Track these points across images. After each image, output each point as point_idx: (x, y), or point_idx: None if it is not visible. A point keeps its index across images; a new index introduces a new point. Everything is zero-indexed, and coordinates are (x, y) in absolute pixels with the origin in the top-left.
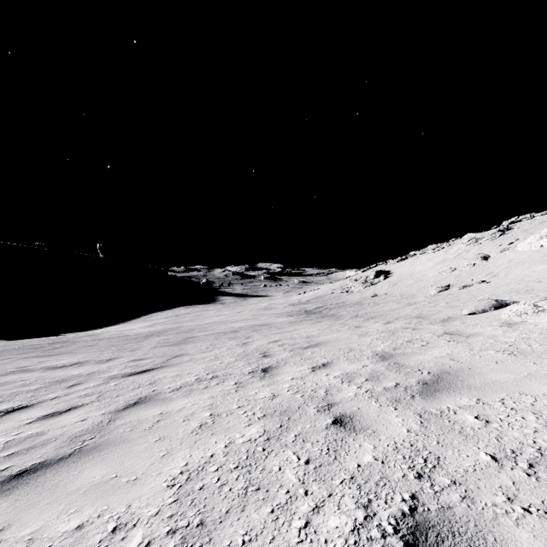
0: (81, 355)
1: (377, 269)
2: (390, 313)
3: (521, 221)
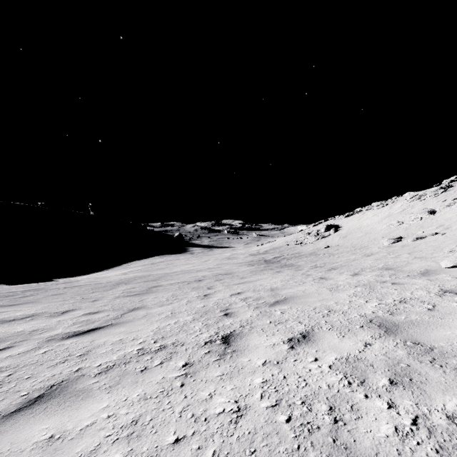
0: (41, 306)
1: (327, 224)
2: (350, 263)
3: None
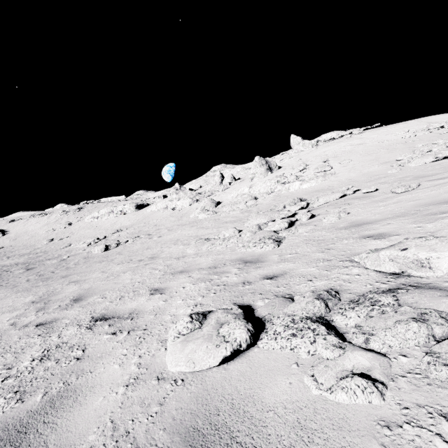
0: None
1: None
2: (30, 253)
3: (88, 204)
